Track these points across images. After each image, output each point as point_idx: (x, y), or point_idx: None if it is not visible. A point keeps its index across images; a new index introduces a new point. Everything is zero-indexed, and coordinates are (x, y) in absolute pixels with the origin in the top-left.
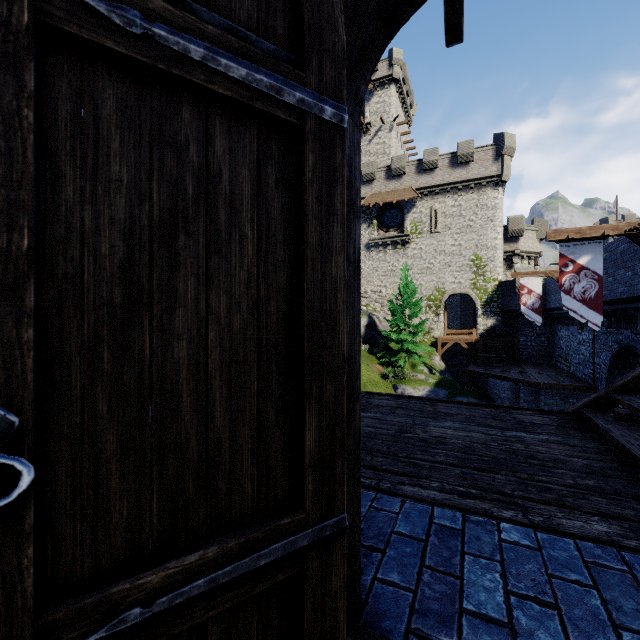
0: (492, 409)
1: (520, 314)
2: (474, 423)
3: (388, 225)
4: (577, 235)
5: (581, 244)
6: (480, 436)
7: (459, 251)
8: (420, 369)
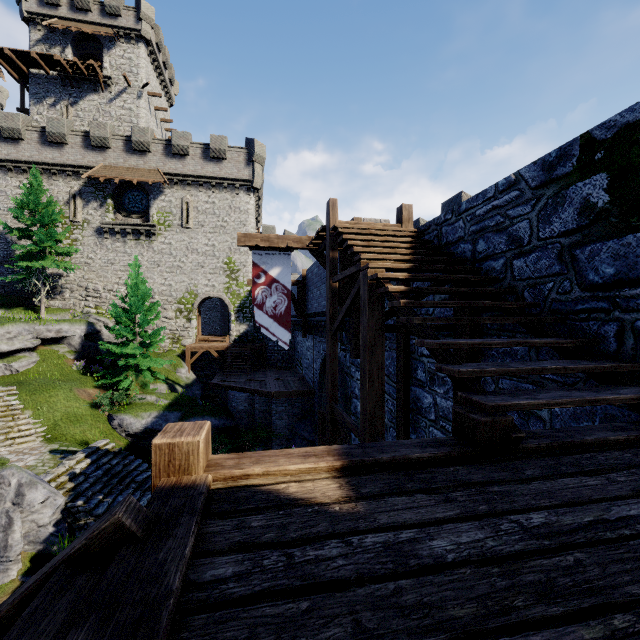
0: None
1: None
2: None
3: (130, 209)
4: (266, 243)
5: (273, 254)
6: None
7: (213, 252)
8: (152, 388)
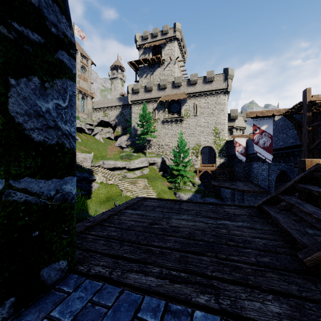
0: (213, 206)
1: (236, 156)
2: (200, 215)
3: (173, 111)
4: (261, 114)
5: (263, 119)
6: (201, 225)
7: (207, 125)
8: (188, 184)
